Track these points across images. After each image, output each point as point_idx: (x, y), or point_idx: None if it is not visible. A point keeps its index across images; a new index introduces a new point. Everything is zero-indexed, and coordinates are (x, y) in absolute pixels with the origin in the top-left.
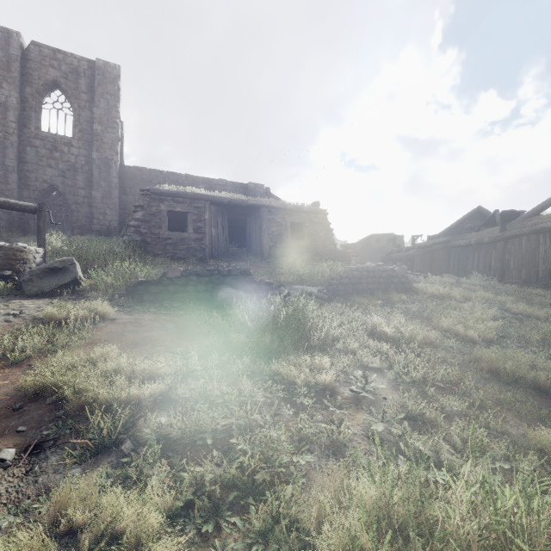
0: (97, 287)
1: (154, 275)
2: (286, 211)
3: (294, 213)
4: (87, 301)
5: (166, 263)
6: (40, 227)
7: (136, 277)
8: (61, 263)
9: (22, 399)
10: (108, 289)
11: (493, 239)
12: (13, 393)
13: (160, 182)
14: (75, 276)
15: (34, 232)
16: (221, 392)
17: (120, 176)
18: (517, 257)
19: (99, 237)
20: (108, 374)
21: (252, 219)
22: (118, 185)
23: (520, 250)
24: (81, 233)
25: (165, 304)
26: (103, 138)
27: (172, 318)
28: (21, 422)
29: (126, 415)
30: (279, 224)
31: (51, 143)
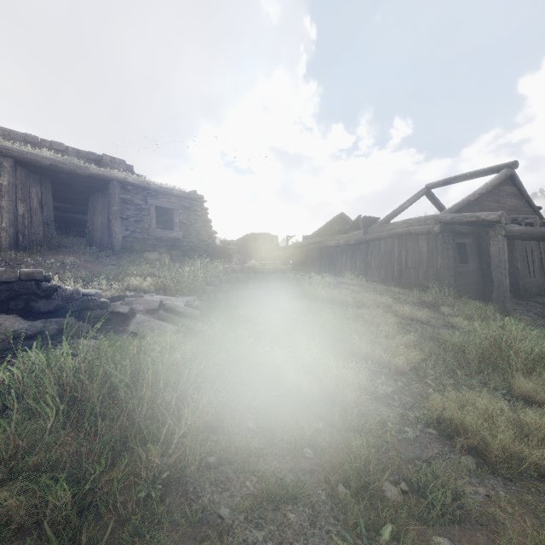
0: None
1: None
2: (149, 191)
3: (160, 195)
4: None
5: None
6: None
7: None
8: None
9: None
10: None
11: (358, 241)
12: None
13: None
14: None
15: None
16: None
17: None
18: (378, 258)
19: None
20: None
21: (97, 196)
22: None
23: (379, 252)
24: None
25: None
26: None
27: None
28: None
29: None
30: (139, 207)
31: None
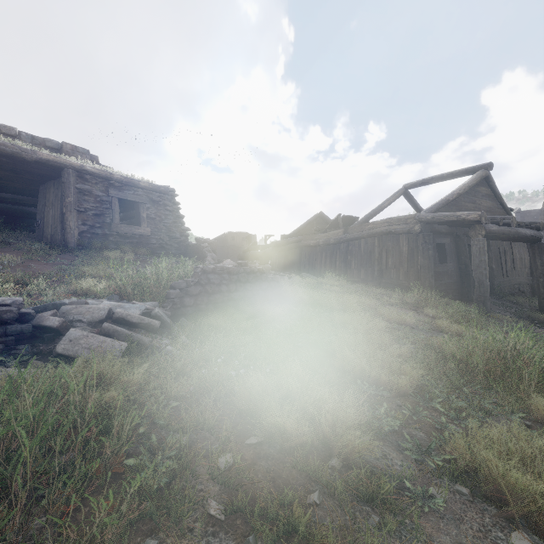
0: None
1: None
2: (111, 181)
3: (125, 186)
4: None
5: None
6: None
7: None
8: None
9: None
10: None
11: (338, 241)
12: None
13: None
14: None
15: None
16: None
17: None
18: (358, 258)
19: None
20: None
21: (49, 185)
22: None
23: (360, 252)
24: None
25: None
26: None
27: None
28: None
29: None
30: (99, 199)
31: None
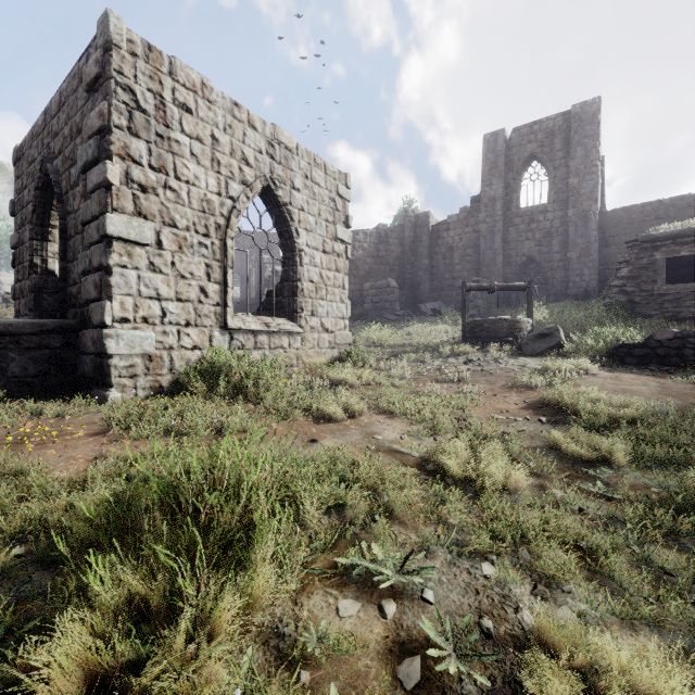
0: (578, 349)
1: (639, 339)
2: None
3: None
4: (571, 359)
5: (661, 325)
6: (528, 301)
7: (617, 341)
8: (548, 329)
9: (541, 405)
10: (589, 351)
11: None
12: (535, 401)
13: (658, 217)
14: (559, 340)
15: (514, 304)
16: (694, 430)
17: (600, 227)
18: None
19: (575, 301)
20: (592, 398)
21: None
22: (597, 238)
23: None
24: (555, 300)
25: (651, 367)
26: (579, 190)
27: (656, 379)
28: (543, 413)
29: (604, 420)
30: None
31: (528, 217)
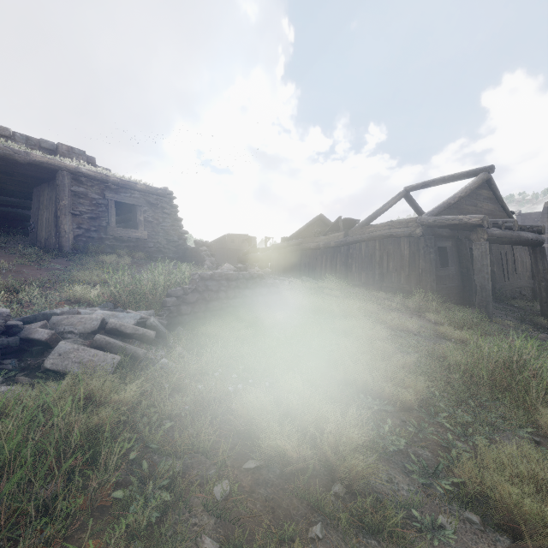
0: None
1: None
2: (107, 184)
3: (121, 189)
4: None
5: None
6: None
7: None
8: None
9: None
10: None
11: (339, 244)
12: None
13: None
14: None
15: None
16: None
17: None
18: (358, 261)
19: None
20: None
21: (43, 188)
22: None
23: (360, 255)
24: None
25: None
26: None
27: None
28: None
29: None
30: (94, 202)
31: None
